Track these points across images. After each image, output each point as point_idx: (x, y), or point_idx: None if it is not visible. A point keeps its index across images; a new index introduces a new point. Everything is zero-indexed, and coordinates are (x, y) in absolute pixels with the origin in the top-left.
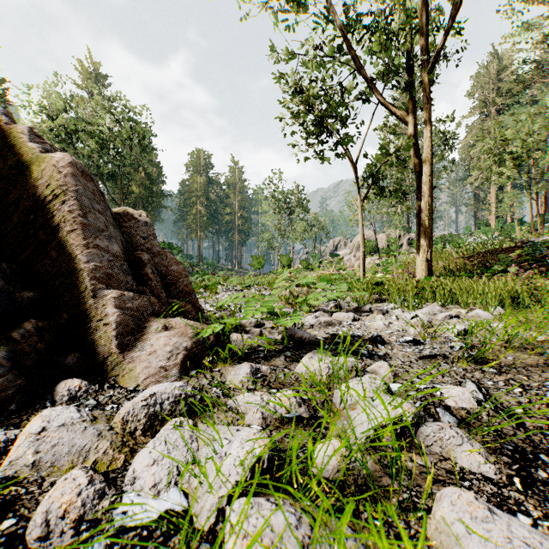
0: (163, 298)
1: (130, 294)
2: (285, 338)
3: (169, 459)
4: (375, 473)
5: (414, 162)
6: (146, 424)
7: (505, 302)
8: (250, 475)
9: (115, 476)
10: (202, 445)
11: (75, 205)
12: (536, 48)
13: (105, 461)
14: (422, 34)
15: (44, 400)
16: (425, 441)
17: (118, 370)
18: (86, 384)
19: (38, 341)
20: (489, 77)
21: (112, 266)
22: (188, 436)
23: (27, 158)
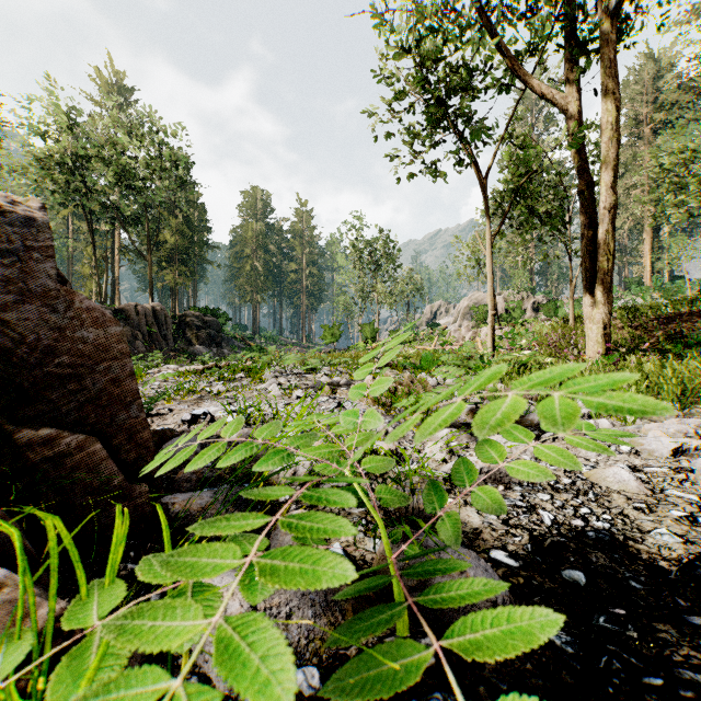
0: None
1: None
2: None
3: None
4: None
5: (578, 171)
6: None
7: None
8: None
9: None
10: None
11: None
12: None
13: None
14: None
15: None
16: None
17: None
18: None
19: None
20: (641, 86)
21: None
22: None
23: None
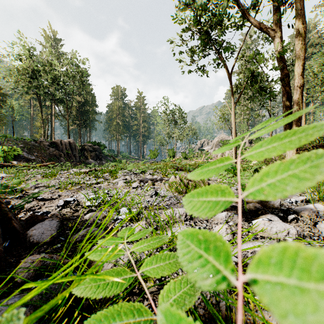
0: None
1: None
2: None
3: None
4: None
5: (281, 68)
6: None
7: None
8: None
9: None
10: None
11: None
12: None
13: None
14: None
15: None
16: None
17: None
18: None
19: None
20: None
21: None
22: None
23: None
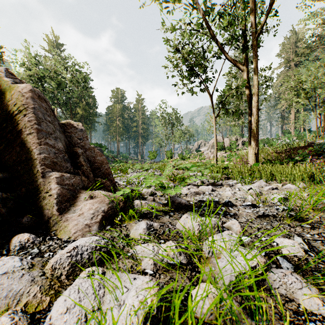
0: (91, 177)
1: (68, 175)
2: (169, 203)
3: (79, 306)
4: (240, 315)
5: (247, 94)
6: (69, 270)
7: (305, 179)
8: (143, 323)
9: (39, 316)
10: (107, 291)
11: (32, 117)
12: (319, 27)
13: (34, 303)
14: (252, 16)
15: (3, 248)
16: (273, 284)
17: (57, 226)
18: (33, 237)
19: (2, 207)
20: (290, 45)
21: (57, 156)
22: (97, 283)
23: (3, 87)
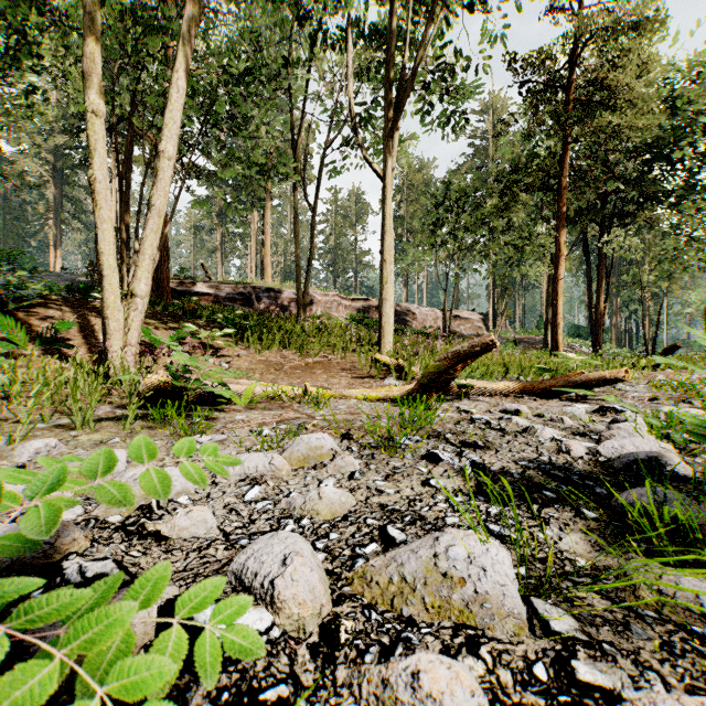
0: None
1: None
2: None
3: None
4: None
5: None
6: None
7: None
8: None
9: None
10: None
11: None
12: None
13: None
14: None
15: None
16: None
17: None
18: None
19: None
20: None
21: None
22: None
23: None
